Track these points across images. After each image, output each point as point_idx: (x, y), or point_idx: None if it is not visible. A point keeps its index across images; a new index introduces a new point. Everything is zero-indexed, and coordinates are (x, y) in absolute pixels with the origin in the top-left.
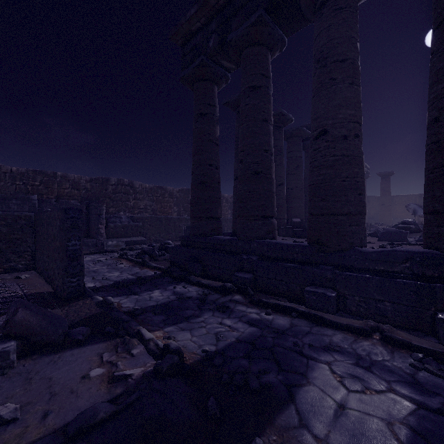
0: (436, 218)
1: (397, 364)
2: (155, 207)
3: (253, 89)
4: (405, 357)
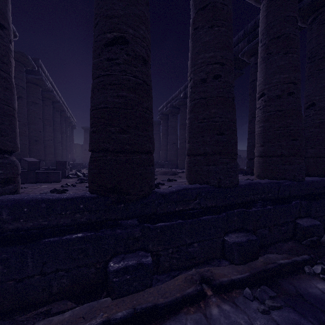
0: (205, 159)
1: (260, 323)
2: None
3: None
4: (246, 302)
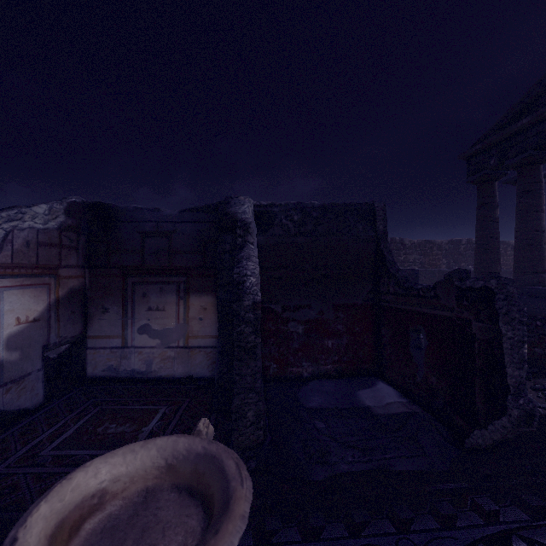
0: None
1: None
2: (422, 261)
3: (526, 192)
4: None
